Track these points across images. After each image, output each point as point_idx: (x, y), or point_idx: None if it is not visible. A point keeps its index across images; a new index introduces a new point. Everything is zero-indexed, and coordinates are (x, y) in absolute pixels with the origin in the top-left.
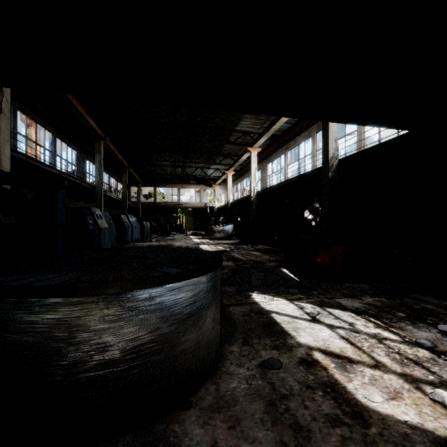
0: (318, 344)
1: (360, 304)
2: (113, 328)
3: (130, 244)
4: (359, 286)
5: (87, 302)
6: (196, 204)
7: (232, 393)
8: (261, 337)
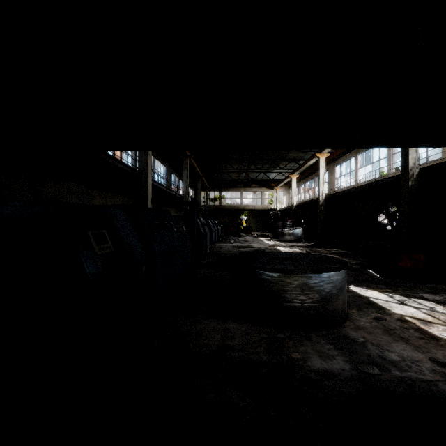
0: (408, 314)
1: (440, 298)
2: (317, 287)
3: (216, 244)
4: (440, 287)
5: (309, 276)
6: (258, 207)
7: (363, 325)
8: (368, 308)
